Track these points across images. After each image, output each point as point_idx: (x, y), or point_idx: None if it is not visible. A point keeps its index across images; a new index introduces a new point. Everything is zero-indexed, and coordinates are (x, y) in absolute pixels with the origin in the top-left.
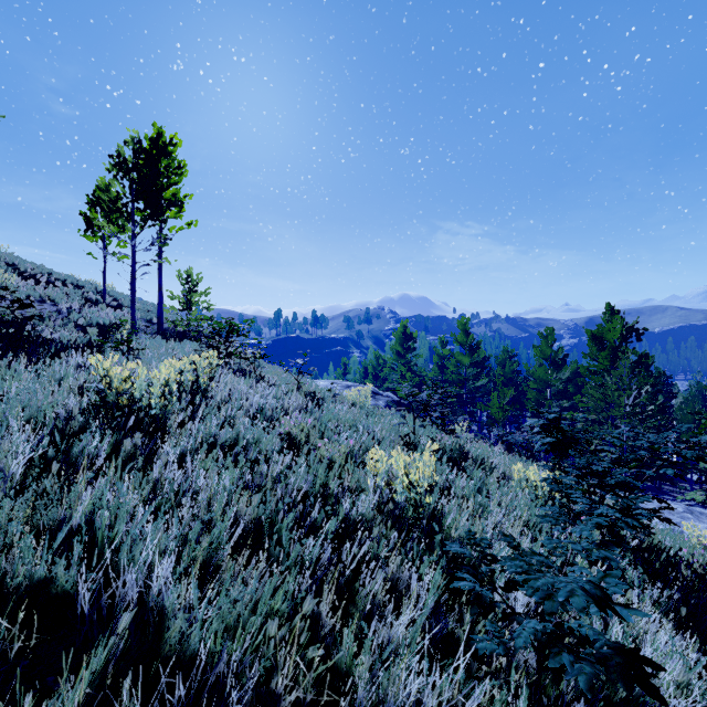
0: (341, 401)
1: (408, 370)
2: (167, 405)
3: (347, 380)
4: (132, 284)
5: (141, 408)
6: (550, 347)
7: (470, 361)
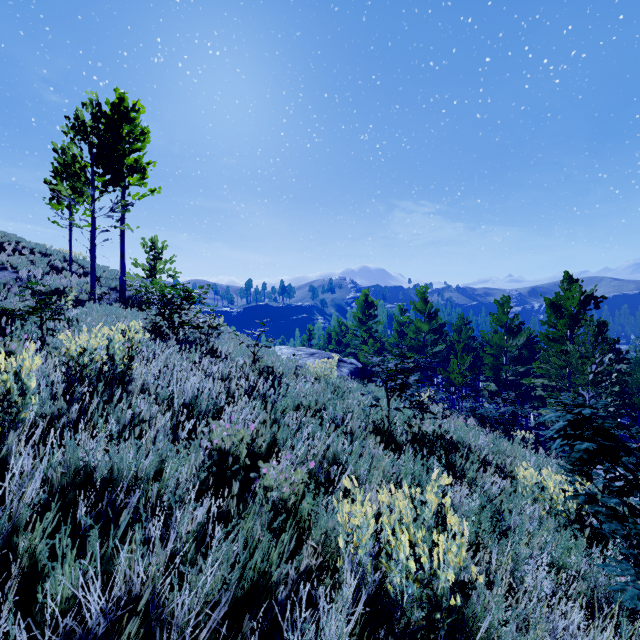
0: (304, 374)
1: (369, 336)
2: (17, 412)
3: (312, 345)
4: (91, 250)
5: None
6: (506, 314)
7: (428, 328)
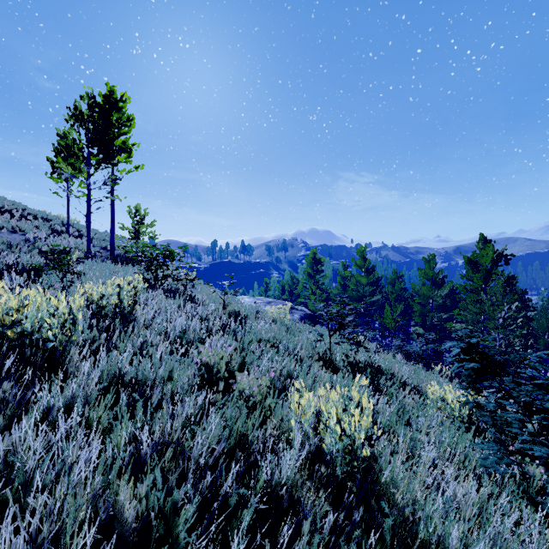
0: (263, 317)
1: (317, 288)
2: (70, 336)
3: (268, 296)
4: (87, 217)
5: (39, 339)
6: (432, 270)
7: (367, 281)
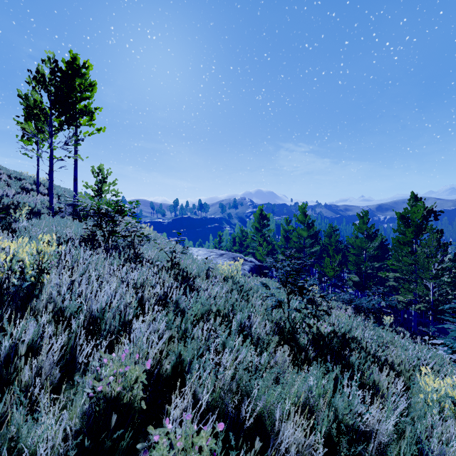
0: (215, 274)
1: (263, 240)
2: None
3: (221, 246)
4: (49, 175)
5: None
6: (366, 224)
7: (307, 234)
